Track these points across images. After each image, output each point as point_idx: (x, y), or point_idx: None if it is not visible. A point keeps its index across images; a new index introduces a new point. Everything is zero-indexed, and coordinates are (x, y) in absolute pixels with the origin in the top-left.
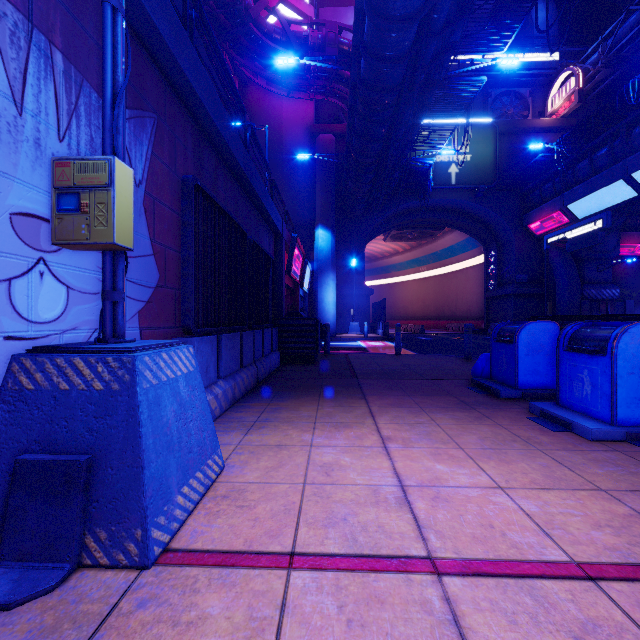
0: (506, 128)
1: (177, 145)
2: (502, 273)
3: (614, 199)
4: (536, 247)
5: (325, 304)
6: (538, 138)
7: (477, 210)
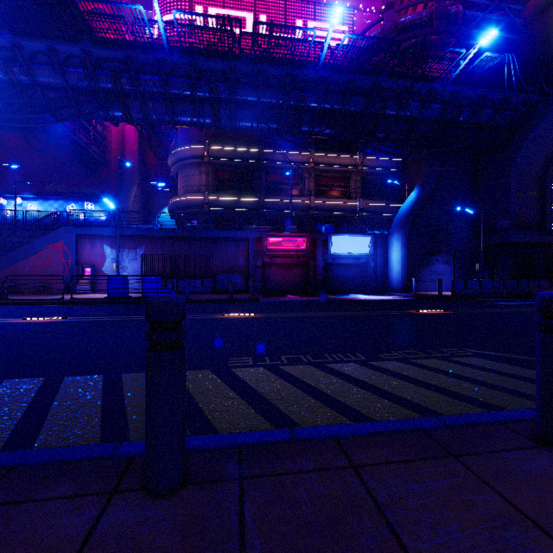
0: None
1: (153, 245)
2: None
3: None
4: None
5: (391, 262)
6: None
7: None
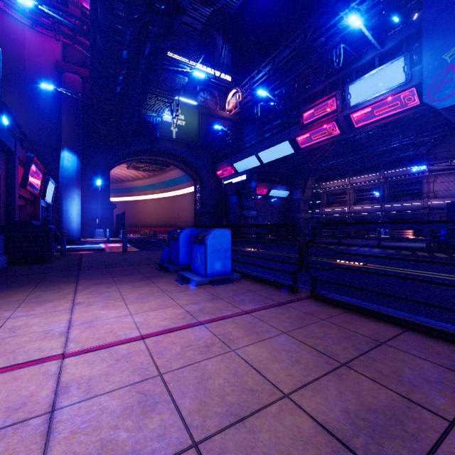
0: (205, 111)
1: None
2: (203, 199)
3: (252, 165)
4: (220, 185)
5: (70, 214)
6: (221, 122)
7: (189, 158)
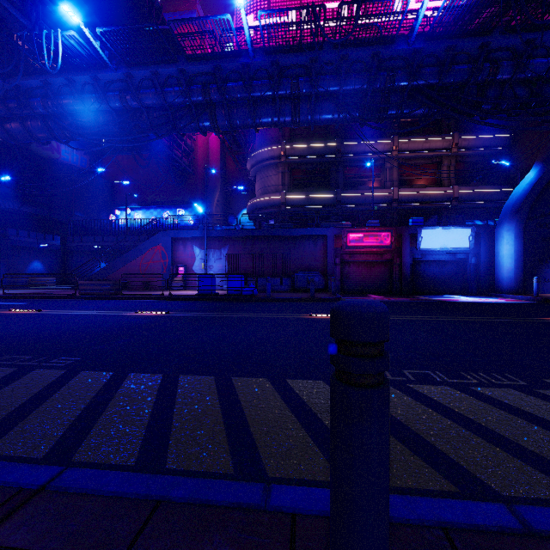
0: None
1: (236, 245)
2: None
3: None
4: None
5: (500, 258)
6: None
7: None
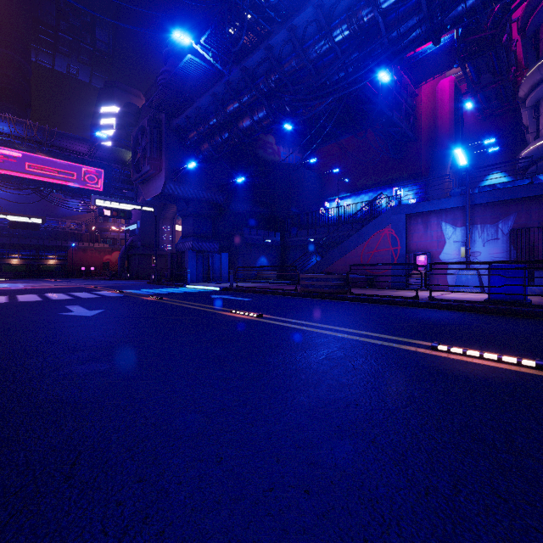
0: None
1: (532, 212)
2: None
3: None
4: None
5: None
6: None
7: None
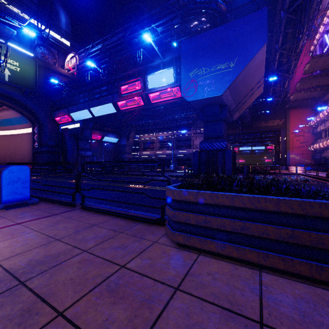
0: (43, 64)
1: None
2: (42, 139)
3: (86, 116)
4: (59, 129)
5: None
6: (60, 77)
7: (25, 102)
